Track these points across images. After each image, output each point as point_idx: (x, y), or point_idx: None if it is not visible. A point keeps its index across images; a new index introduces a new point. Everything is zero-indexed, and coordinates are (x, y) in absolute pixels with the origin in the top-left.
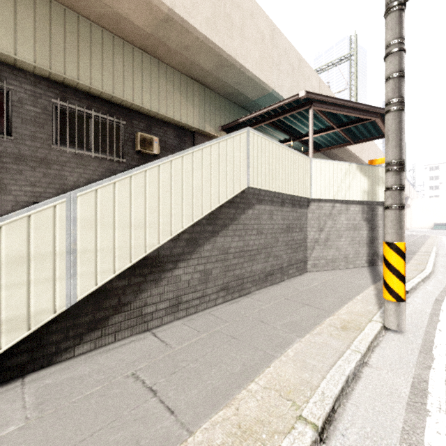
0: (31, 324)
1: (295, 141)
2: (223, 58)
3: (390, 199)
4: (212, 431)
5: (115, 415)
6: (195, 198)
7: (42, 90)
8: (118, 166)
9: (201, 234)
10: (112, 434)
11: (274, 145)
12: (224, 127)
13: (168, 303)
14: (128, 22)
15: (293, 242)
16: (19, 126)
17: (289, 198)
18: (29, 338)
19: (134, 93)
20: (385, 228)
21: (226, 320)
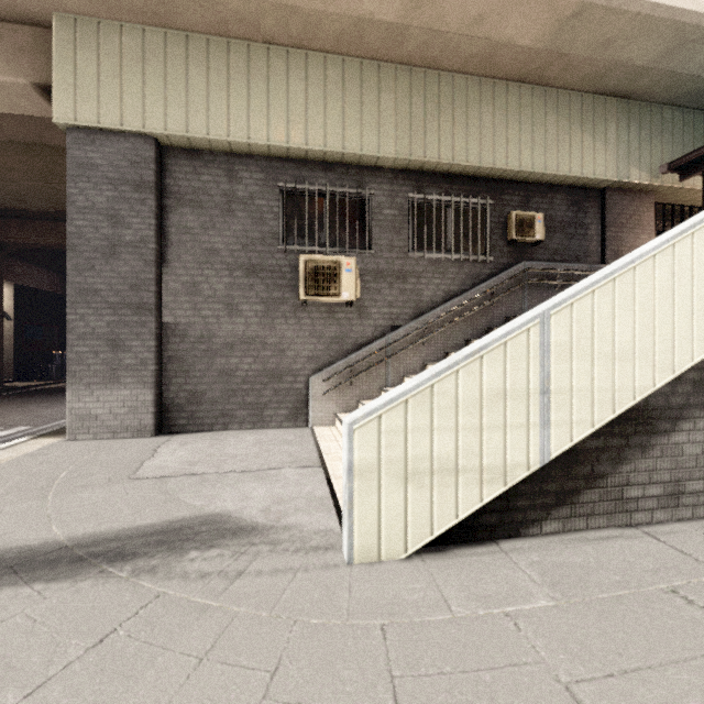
0: (506, 478)
1: None
2: (689, 27)
3: None
4: None
5: (701, 646)
6: None
7: (398, 187)
8: (482, 268)
9: None
10: None
11: None
12: (676, 163)
13: (661, 489)
14: (508, 48)
15: None
16: (377, 236)
17: None
18: (498, 495)
19: (507, 153)
20: None
21: None
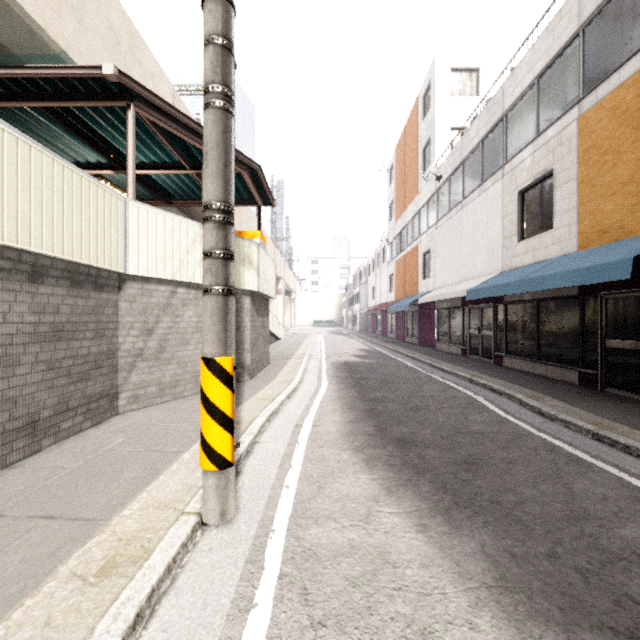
0: None
1: (121, 171)
2: None
3: (210, 275)
4: None
5: None
6: None
7: None
8: None
9: None
10: None
11: None
12: None
13: None
14: None
15: (74, 360)
16: None
17: (62, 268)
18: None
19: None
20: (203, 330)
21: None
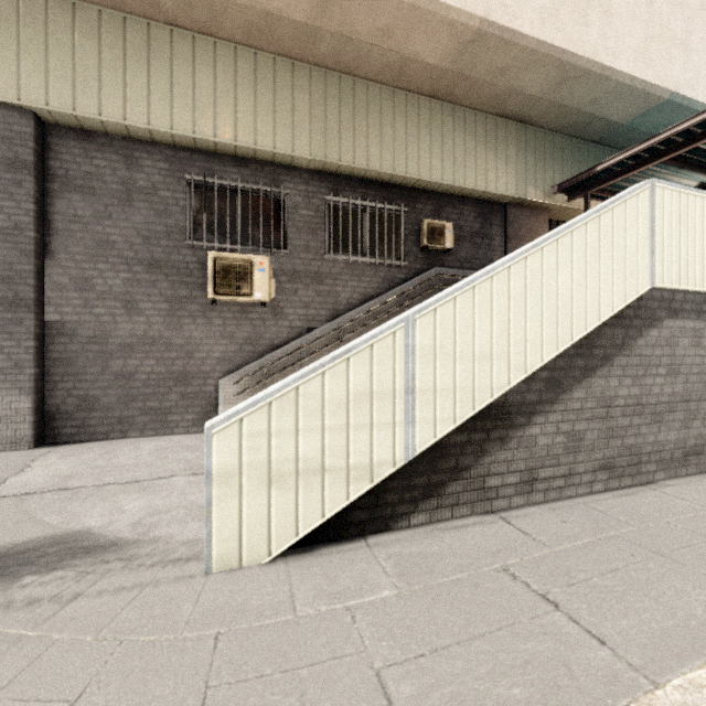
0: (373, 476)
1: None
2: (568, 66)
3: None
4: (697, 695)
5: (509, 618)
6: (560, 313)
7: (315, 188)
8: (397, 272)
9: (567, 372)
10: (519, 641)
11: (705, 201)
12: (564, 185)
13: (518, 477)
14: (417, 64)
15: None
16: (293, 237)
17: None
18: (368, 492)
19: (419, 163)
20: None
21: (627, 521)
